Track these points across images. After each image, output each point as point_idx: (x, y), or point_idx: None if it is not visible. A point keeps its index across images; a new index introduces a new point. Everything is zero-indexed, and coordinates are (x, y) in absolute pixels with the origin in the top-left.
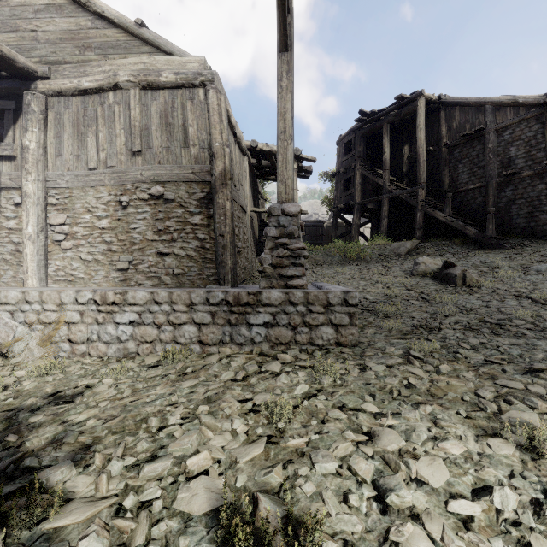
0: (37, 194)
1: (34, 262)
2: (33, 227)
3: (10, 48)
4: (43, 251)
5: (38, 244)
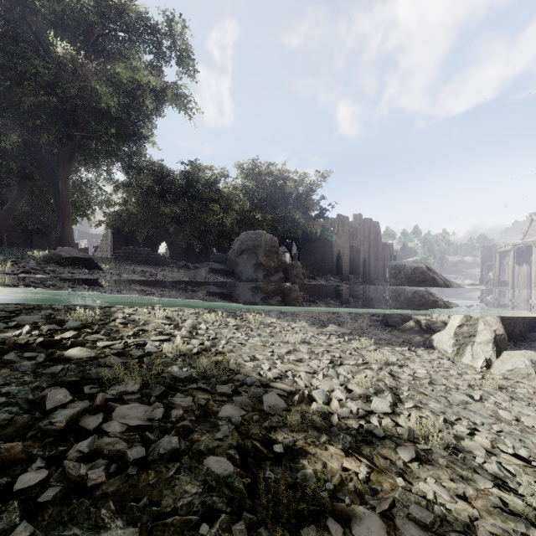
0: (534, 269)
1: (533, 285)
2: (533, 277)
3: (533, 234)
4: (535, 283)
5: (534, 281)
